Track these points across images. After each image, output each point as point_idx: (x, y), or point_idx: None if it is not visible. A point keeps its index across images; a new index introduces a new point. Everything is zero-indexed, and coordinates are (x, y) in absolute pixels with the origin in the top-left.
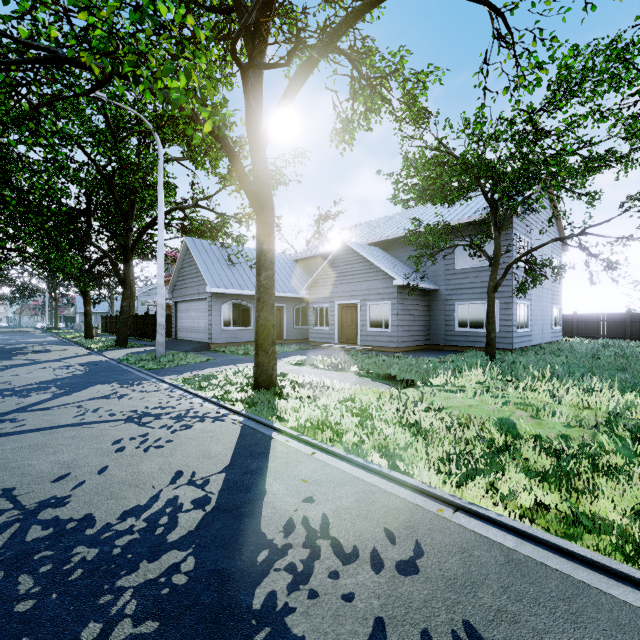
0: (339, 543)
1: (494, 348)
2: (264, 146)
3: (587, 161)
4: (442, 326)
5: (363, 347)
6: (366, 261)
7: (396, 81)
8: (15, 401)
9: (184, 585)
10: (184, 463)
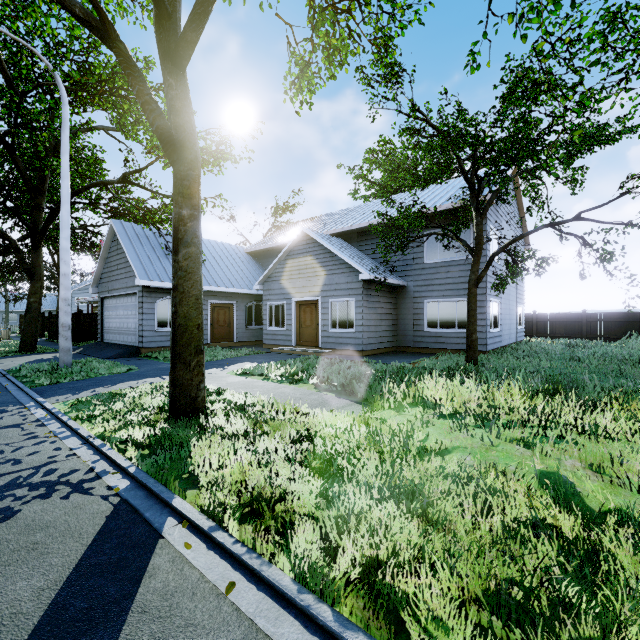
0: None
1: (476, 352)
2: (182, 62)
3: (586, 132)
4: (410, 326)
5: (324, 350)
6: (328, 252)
7: (365, 23)
8: None
9: None
10: None
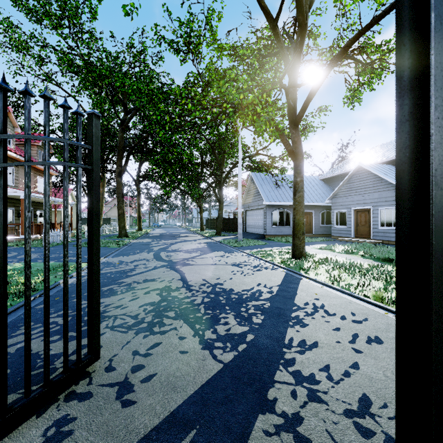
0: (327, 311)
1: None
2: (297, 123)
3: None
4: None
5: (374, 241)
6: (377, 177)
7: None
8: (188, 255)
9: (267, 307)
10: (261, 281)
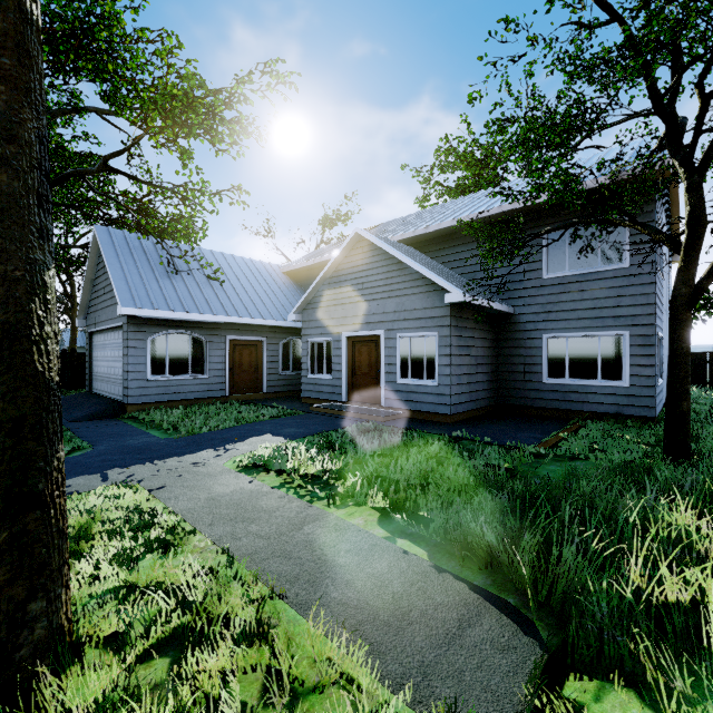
0: None
1: (688, 434)
2: None
3: None
4: (519, 374)
5: (389, 411)
6: (394, 263)
7: None
8: None
9: None
10: None
